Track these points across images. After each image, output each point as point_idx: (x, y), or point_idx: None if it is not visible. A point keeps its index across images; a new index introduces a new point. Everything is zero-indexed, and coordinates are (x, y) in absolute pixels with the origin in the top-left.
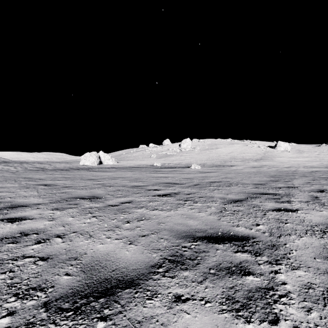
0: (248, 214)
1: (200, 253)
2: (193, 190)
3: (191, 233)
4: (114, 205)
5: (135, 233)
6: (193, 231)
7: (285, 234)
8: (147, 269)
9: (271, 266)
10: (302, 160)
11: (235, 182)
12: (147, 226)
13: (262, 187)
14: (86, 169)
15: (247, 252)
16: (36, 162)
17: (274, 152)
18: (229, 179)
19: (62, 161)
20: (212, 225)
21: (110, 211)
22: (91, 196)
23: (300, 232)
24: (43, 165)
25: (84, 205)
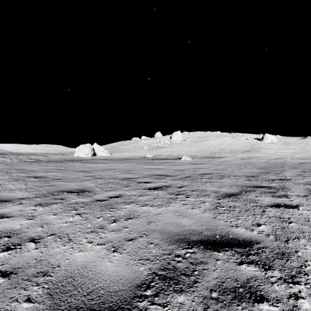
0: (245, 211)
1: (197, 266)
2: (185, 182)
3: (185, 236)
4: (101, 200)
5: (121, 236)
6: (188, 234)
7: (293, 237)
8: (132, 291)
9: (288, 286)
10: (289, 152)
11: (226, 174)
12: (136, 227)
13: (254, 179)
14: (80, 161)
15: (254, 264)
16: (32, 153)
17: (261, 144)
18: (220, 171)
19: (58, 153)
20: (208, 225)
21: (97, 207)
22: (80, 189)
23: (308, 234)
24: (39, 157)
25: (70, 200)
